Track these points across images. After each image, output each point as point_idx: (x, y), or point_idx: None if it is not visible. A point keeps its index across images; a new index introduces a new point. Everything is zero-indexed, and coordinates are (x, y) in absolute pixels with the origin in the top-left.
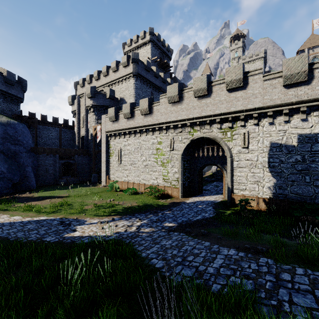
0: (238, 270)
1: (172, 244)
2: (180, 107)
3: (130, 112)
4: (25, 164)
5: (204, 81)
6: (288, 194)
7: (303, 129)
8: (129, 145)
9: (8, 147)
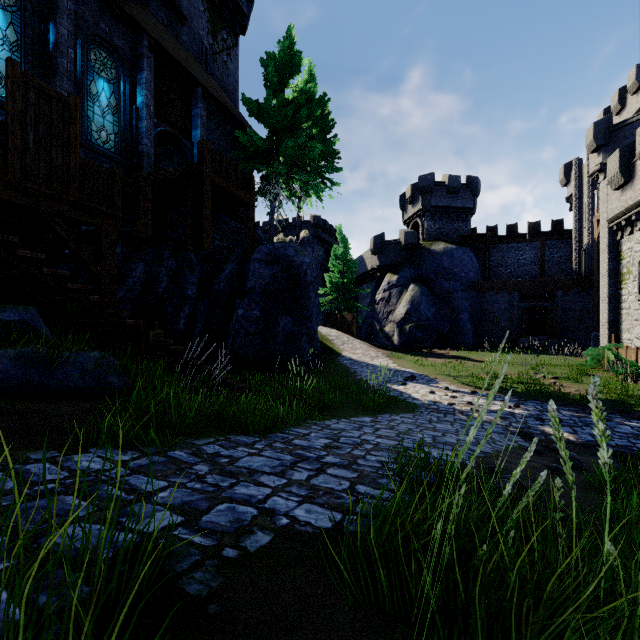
0: (355, 446)
1: (439, 428)
2: None
3: None
4: (459, 309)
5: None
6: None
7: None
8: None
9: (441, 285)
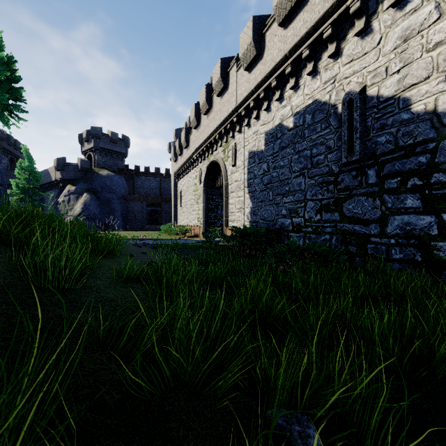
0: None
1: None
2: (200, 130)
3: (179, 148)
4: (115, 209)
5: (204, 93)
6: (259, 221)
7: (268, 124)
8: (184, 185)
9: (104, 195)
